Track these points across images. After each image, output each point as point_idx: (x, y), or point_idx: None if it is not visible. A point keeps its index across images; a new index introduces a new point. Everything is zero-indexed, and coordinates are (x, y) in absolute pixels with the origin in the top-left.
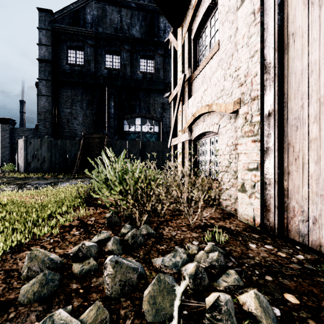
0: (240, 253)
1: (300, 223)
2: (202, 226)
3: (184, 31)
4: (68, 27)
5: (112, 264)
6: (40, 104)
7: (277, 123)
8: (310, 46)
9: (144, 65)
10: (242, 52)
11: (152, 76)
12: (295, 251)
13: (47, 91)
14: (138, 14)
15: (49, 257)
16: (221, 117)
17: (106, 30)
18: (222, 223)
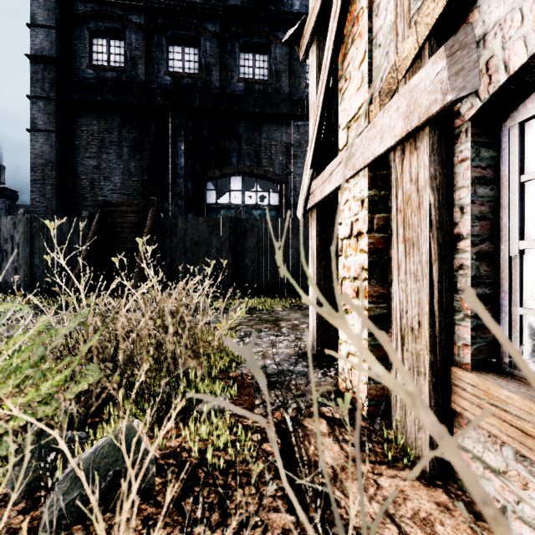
0: None
1: None
2: None
3: None
4: None
5: None
6: (33, 148)
7: None
8: None
9: (248, 65)
10: None
11: (264, 88)
12: None
13: (47, 122)
14: None
15: None
16: None
17: None
18: None
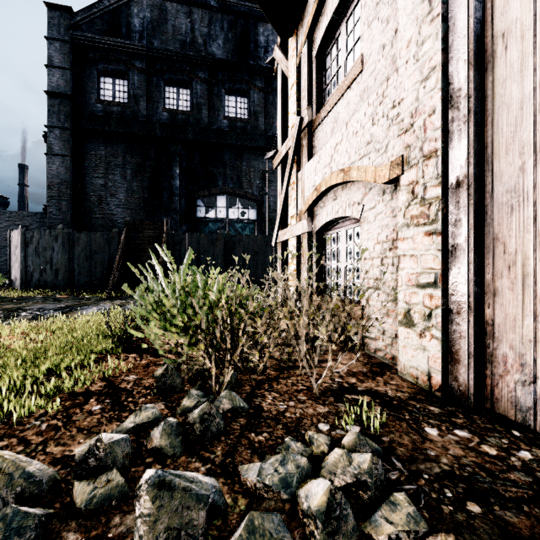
0: (411, 450)
1: (519, 386)
2: (334, 390)
3: (299, 43)
4: (99, 38)
5: (152, 490)
6: (50, 169)
7: (473, 201)
8: (537, 54)
9: (232, 105)
10: (406, 72)
11: (245, 125)
12: (513, 442)
13: (63, 147)
14: (222, 19)
15: (25, 472)
16: (367, 192)
17: (167, 44)
18: (371, 383)
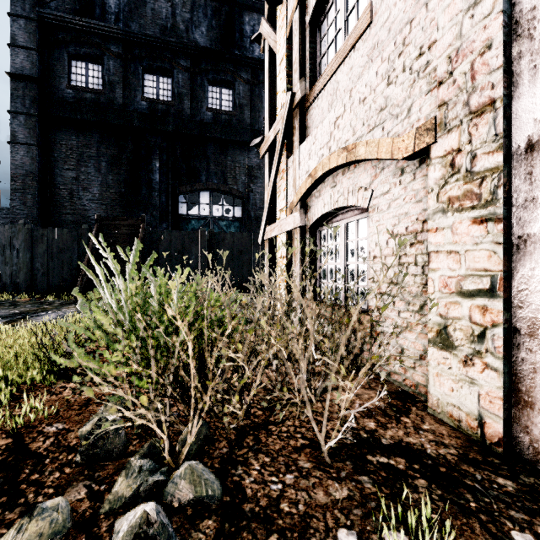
0: None
1: None
2: (349, 445)
3: (290, 9)
4: (70, 17)
5: None
6: (13, 159)
7: None
8: None
9: (216, 97)
10: (440, 3)
11: (230, 118)
12: None
13: (28, 135)
14: (206, 5)
15: None
16: (378, 173)
17: (145, 28)
18: (396, 429)
